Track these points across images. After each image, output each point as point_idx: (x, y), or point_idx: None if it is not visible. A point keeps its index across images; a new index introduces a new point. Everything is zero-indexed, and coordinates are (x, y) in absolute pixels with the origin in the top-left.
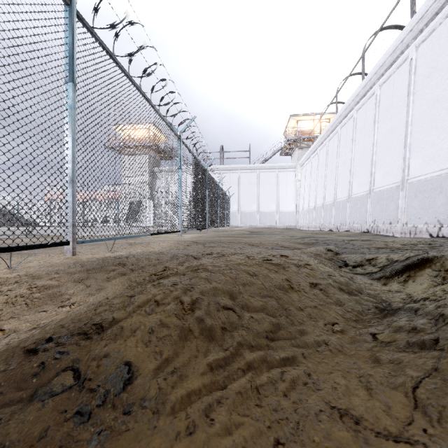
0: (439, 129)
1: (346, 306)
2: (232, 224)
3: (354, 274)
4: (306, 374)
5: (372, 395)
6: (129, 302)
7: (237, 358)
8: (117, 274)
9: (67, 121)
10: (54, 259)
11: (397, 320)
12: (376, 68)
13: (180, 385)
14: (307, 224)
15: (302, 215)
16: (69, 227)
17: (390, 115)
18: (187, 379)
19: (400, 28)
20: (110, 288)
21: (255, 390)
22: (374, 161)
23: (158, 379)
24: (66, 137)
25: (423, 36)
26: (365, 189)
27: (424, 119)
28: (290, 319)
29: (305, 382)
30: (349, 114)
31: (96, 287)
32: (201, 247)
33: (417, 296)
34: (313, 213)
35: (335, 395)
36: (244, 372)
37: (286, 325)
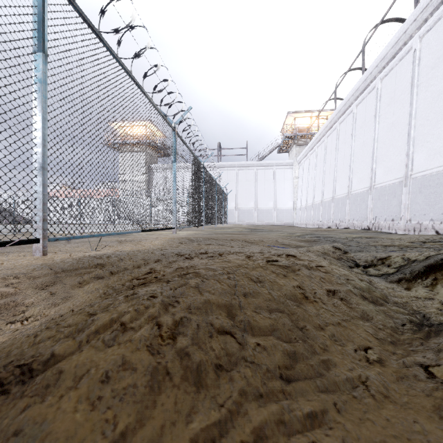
0: None
1: (376, 321)
2: (230, 221)
3: (368, 275)
4: None
5: None
6: (84, 325)
7: (239, 421)
8: (93, 278)
9: (36, 97)
10: (23, 259)
11: None
12: (378, 61)
13: None
14: (305, 221)
15: (299, 213)
16: (39, 222)
17: (392, 108)
18: None
19: (401, 21)
20: (80, 297)
21: None
22: (375, 156)
23: None
24: (35, 116)
25: (428, 25)
26: (365, 185)
27: (429, 111)
28: (309, 344)
29: None
30: (348, 109)
31: (63, 295)
32: (196, 245)
33: None
34: (311, 210)
35: None
36: None
37: (306, 355)
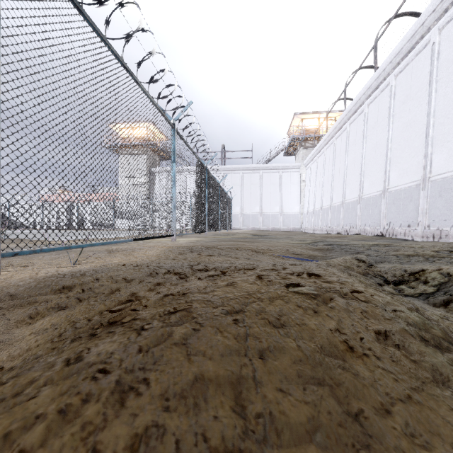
0: None
1: None
2: (234, 226)
3: (403, 295)
4: None
5: None
6: None
7: None
8: (51, 309)
9: None
10: None
11: None
12: (392, 57)
13: None
14: (313, 226)
15: (306, 218)
16: None
17: (408, 107)
18: None
19: (416, 15)
20: (25, 340)
21: None
22: (388, 158)
23: None
24: None
25: (448, 16)
26: (378, 189)
27: (450, 109)
28: None
29: None
30: (359, 109)
31: (1, 338)
32: (196, 256)
33: None
34: (319, 215)
35: None
36: None
37: None
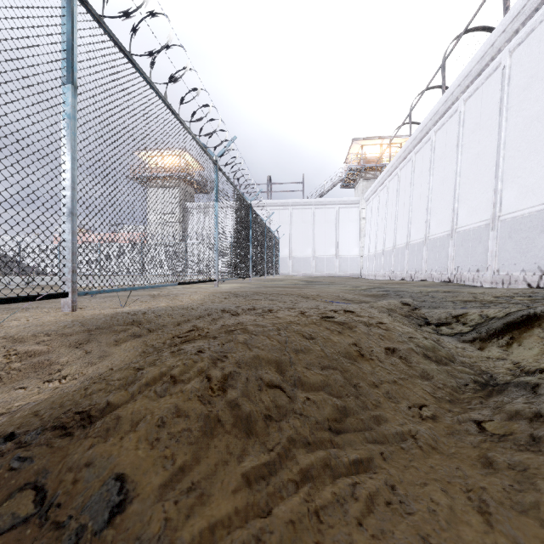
0: (539, 153)
1: (436, 380)
2: (282, 272)
3: (439, 334)
4: (388, 487)
5: (492, 525)
6: (134, 377)
7: (287, 463)
8: (129, 336)
9: (65, 135)
10: (49, 316)
11: (511, 402)
12: (460, 79)
13: (199, 511)
14: (374, 272)
15: (367, 261)
16: (67, 274)
17: (478, 136)
18: (210, 500)
19: (489, 30)
20: (118, 355)
21: (315, 517)
22: (457, 194)
23: (165, 503)
24: (63, 156)
25: (519, 37)
26: (445, 228)
27: (520, 141)
28: (361, 400)
29: (388, 500)
30: (426, 136)
31: (99, 353)
32: (242, 300)
33: (528, 365)
34: (381, 258)
35: (435, 523)
36: (298, 485)
37: (356, 410)
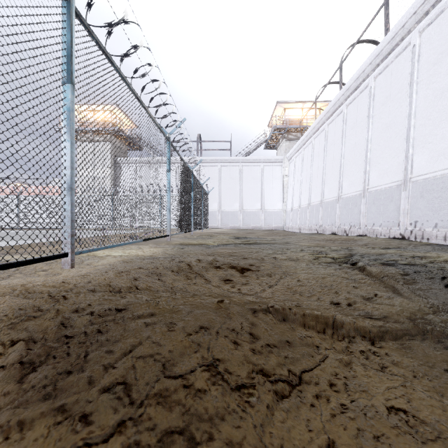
0: None
1: None
2: (211, 225)
3: None
4: None
5: None
6: None
7: None
8: None
9: None
10: None
11: None
12: (417, 5)
13: None
14: (298, 225)
15: (290, 215)
16: None
17: (445, 67)
18: None
19: None
20: None
21: None
22: (411, 138)
23: None
24: None
25: None
26: (393, 179)
27: None
28: None
29: None
30: (362, 84)
31: None
32: None
33: None
34: (306, 212)
35: None
36: None
37: None
